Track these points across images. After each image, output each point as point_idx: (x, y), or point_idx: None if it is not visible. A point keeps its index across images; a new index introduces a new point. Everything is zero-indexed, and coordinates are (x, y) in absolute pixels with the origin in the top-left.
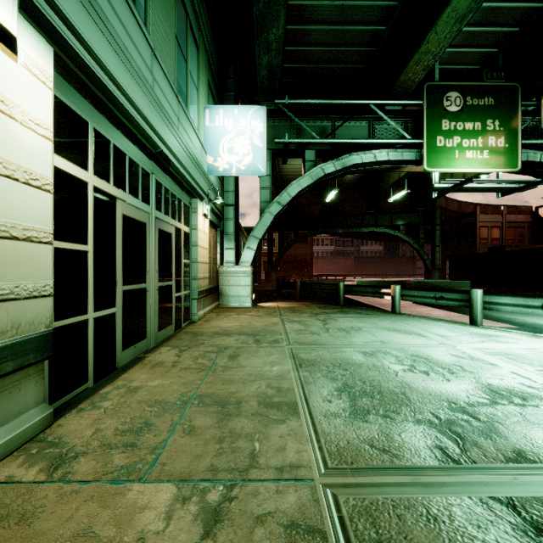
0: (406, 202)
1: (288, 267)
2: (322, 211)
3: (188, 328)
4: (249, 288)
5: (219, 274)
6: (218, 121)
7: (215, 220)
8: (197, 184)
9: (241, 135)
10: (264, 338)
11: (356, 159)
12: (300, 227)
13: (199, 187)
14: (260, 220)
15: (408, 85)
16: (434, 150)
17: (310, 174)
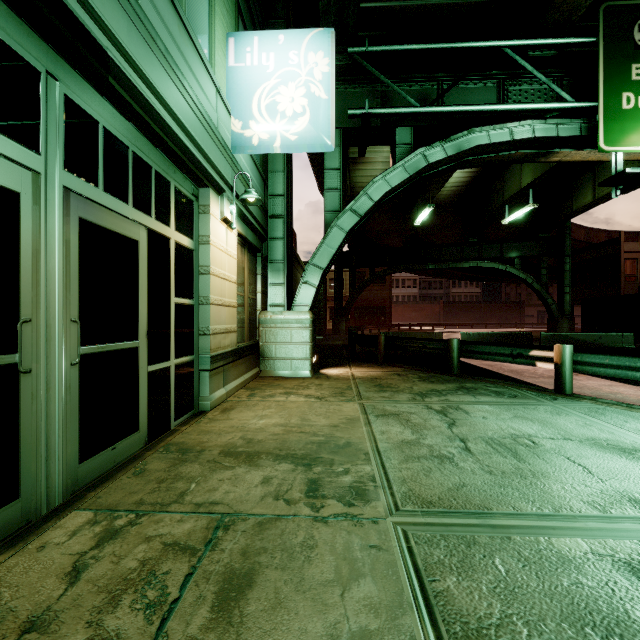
0: (518, 228)
1: (361, 315)
2: (407, 241)
3: (181, 433)
4: (306, 347)
5: (260, 324)
6: (250, 58)
7: (253, 237)
8: (204, 156)
9: (290, 80)
10: (330, 477)
11: (480, 137)
12: (378, 263)
13: (211, 165)
14: (325, 239)
15: (574, 5)
16: (618, 116)
17: (403, 164)
